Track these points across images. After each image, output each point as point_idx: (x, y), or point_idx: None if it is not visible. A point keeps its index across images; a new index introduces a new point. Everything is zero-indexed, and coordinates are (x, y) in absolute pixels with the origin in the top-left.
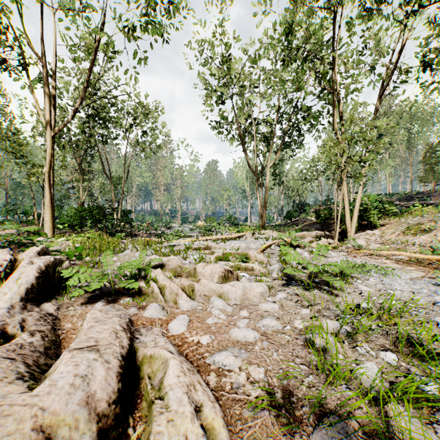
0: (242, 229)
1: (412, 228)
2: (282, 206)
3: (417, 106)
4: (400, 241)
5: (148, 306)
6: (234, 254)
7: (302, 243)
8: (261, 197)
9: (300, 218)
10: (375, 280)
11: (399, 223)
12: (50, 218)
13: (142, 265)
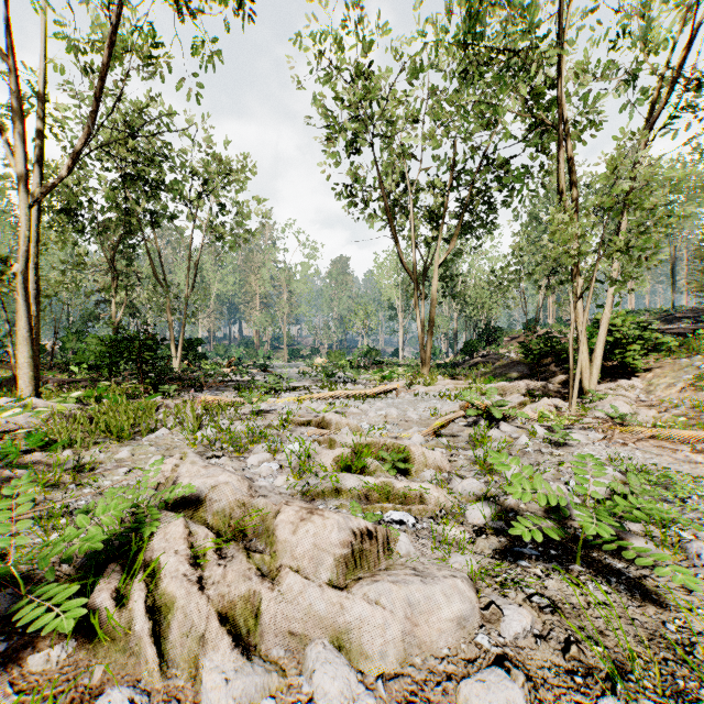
0: (390, 374)
1: None
2: (455, 331)
3: (684, 164)
4: (690, 403)
5: None
6: (378, 444)
7: (511, 413)
8: (422, 317)
9: (486, 353)
10: None
11: (678, 367)
12: (29, 361)
13: (146, 501)
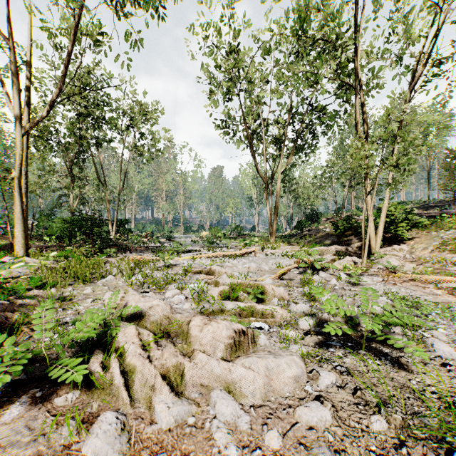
0: (250, 242)
1: (448, 244)
2: (291, 215)
3: (435, 109)
4: (436, 259)
5: (95, 426)
6: (245, 284)
7: (326, 265)
8: (270, 206)
9: (311, 228)
10: (445, 330)
11: (429, 237)
12: (22, 233)
13: (110, 315)
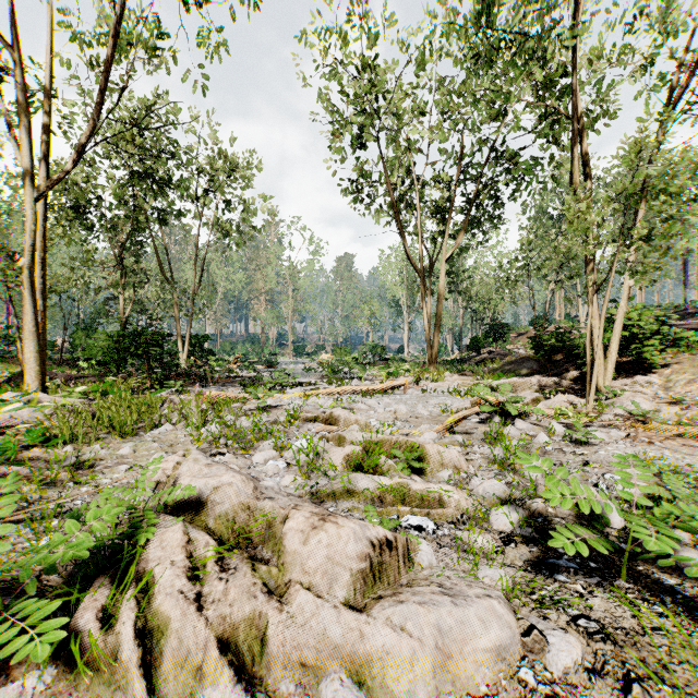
0: (396, 370)
1: None
2: (461, 328)
3: (696, 157)
4: None
5: None
6: (389, 441)
7: (527, 410)
8: (429, 313)
9: (493, 349)
10: None
11: (697, 363)
12: (35, 355)
13: (143, 503)
